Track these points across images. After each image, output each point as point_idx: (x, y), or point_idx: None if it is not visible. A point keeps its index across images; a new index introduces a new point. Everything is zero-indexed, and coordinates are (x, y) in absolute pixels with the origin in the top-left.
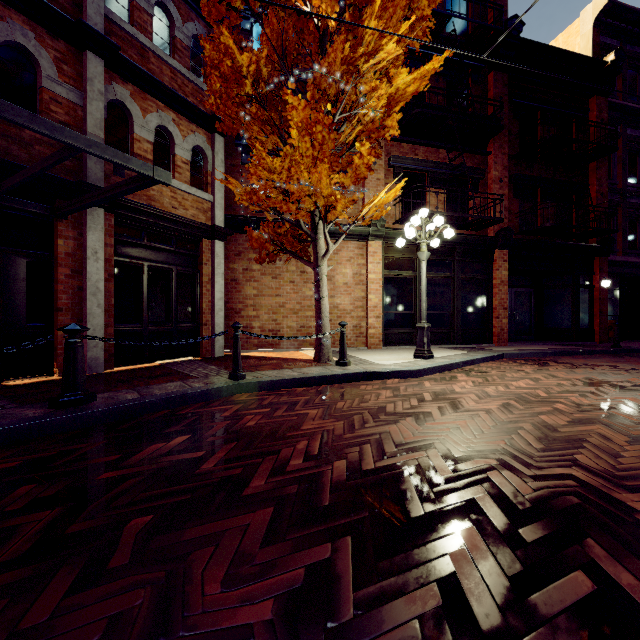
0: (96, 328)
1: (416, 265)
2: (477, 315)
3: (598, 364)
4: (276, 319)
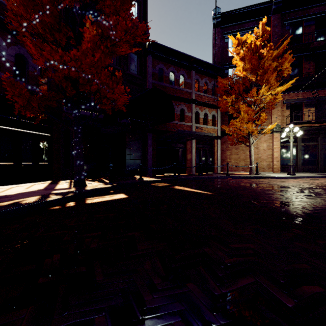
0: (193, 164)
1: (297, 140)
2: None
3: None
4: (237, 162)
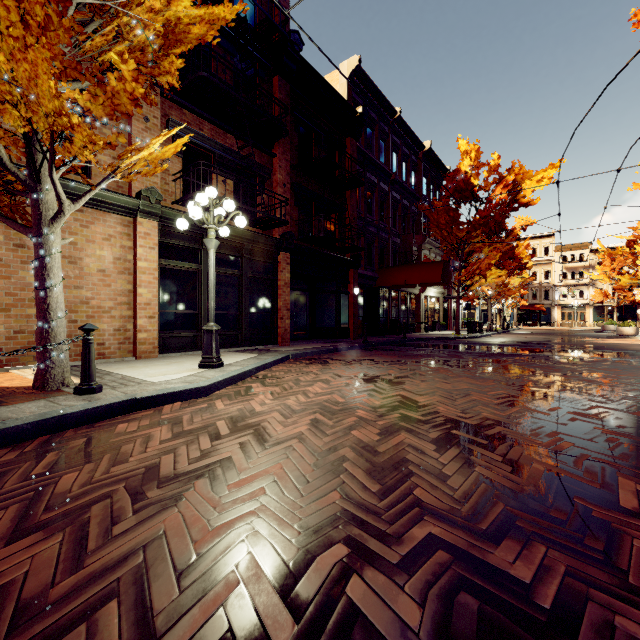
0: None
1: (201, 257)
2: (264, 316)
3: (362, 359)
4: None
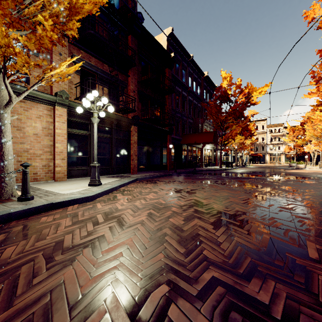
0: None
1: (90, 128)
2: (123, 158)
3: (174, 180)
4: None
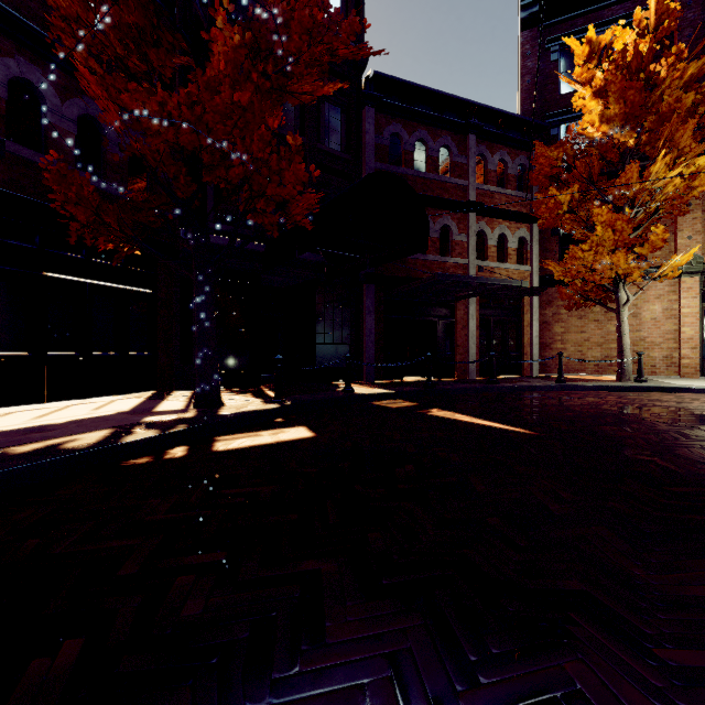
0: (472, 355)
1: None
2: None
3: None
4: (581, 350)
